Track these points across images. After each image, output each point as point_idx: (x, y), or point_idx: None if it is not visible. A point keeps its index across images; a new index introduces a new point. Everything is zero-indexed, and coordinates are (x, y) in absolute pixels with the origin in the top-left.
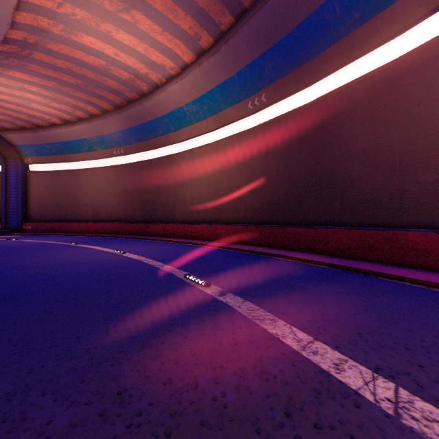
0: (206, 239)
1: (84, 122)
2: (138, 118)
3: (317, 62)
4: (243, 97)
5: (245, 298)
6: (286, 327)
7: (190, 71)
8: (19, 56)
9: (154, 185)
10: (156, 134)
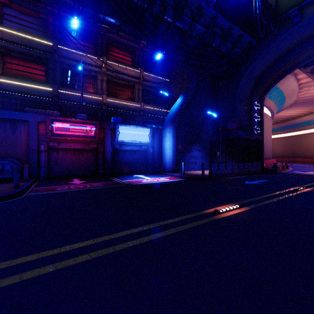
0: None
1: None
2: (291, 123)
3: None
4: None
5: None
6: None
7: (313, 114)
8: None
9: (297, 144)
10: (298, 127)
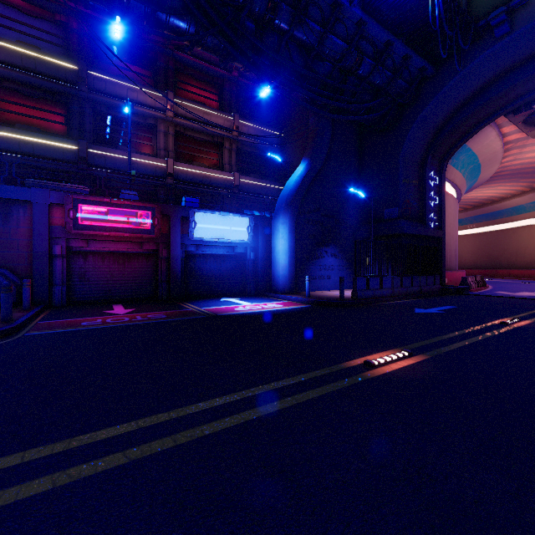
0: None
1: None
2: (489, 210)
3: None
4: None
5: None
6: None
7: (527, 194)
8: None
9: (499, 246)
10: (501, 216)
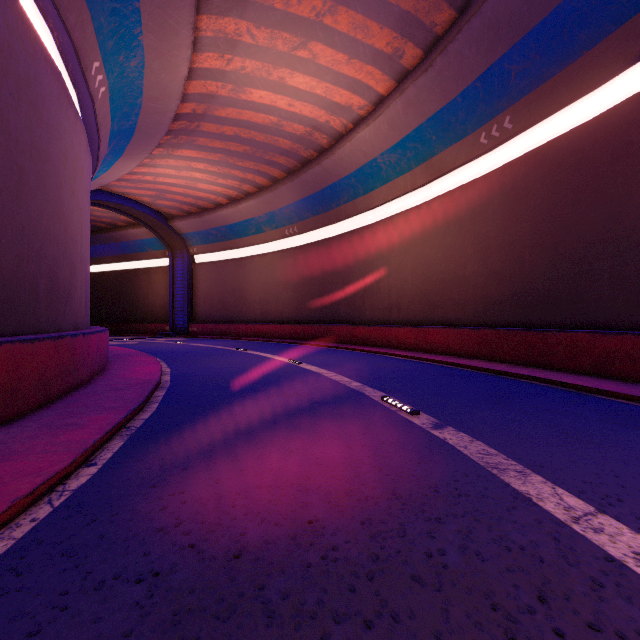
0: (410, 348)
1: (251, 197)
2: (316, 183)
3: (615, 41)
4: (472, 127)
5: (474, 436)
6: (545, 486)
7: (387, 106)
8: (188, 132)
9: (336, 272)
10: (338, 201)
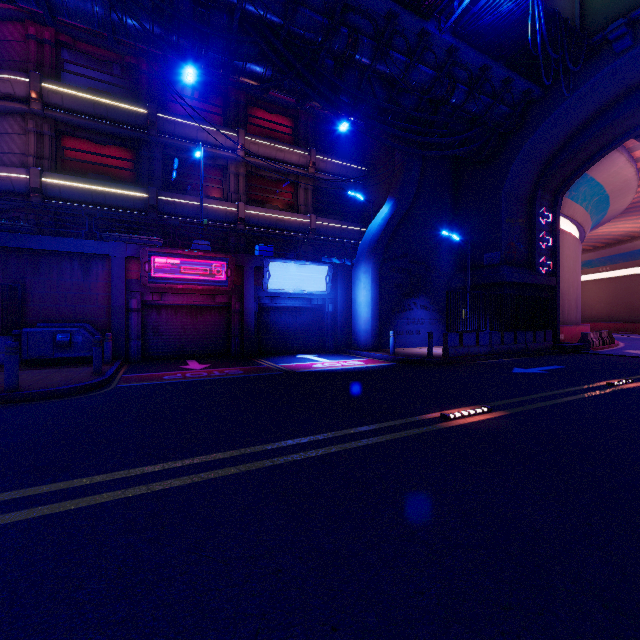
0: None
1: None
2: (627, 249)
3: None
4: None
5: None
6: None
7: None
8: None
9: None
10: None
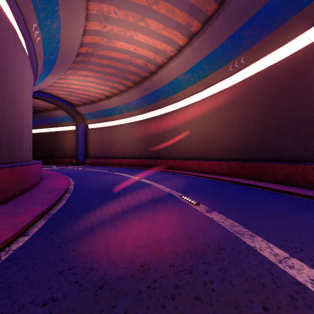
0: (195, 171)
1: (116, 96)
2: (149, 89)
3: (294, 21)
4: (225, 62)
5: (227, 216)
6: (263, 242)
7: (184, 51)
8: (84, 62)
9: (159, 133)
10: (160, 98)
